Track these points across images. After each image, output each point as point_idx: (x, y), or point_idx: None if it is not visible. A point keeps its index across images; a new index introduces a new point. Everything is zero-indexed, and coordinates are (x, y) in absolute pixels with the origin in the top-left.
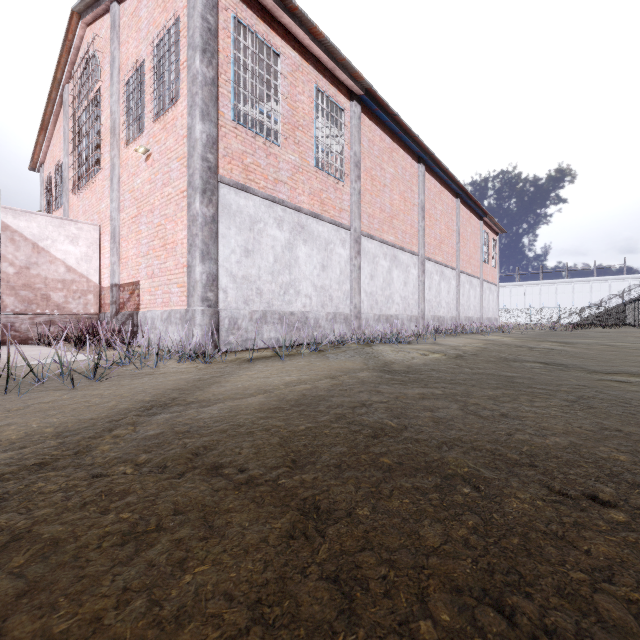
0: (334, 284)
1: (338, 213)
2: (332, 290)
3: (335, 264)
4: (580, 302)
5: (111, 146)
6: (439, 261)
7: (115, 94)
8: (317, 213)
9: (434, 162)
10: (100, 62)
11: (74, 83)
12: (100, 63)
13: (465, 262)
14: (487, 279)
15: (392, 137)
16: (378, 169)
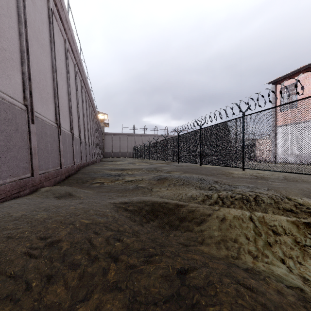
0: None
1: None
2: None
3: None
4: None
5: None
6: None
7: None
8: None
9: None
10: None
11: None
12: None
13: None
14: None
15: None
16: None
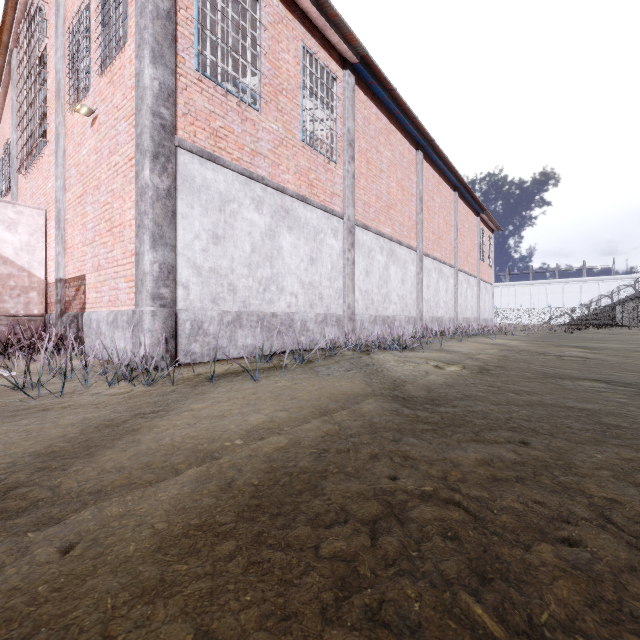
0: (324, 280)
1: (329, 198)
2: (322, 287)
3: (326, 257)
4: (570, 302)
5: (55, 112)
6: (437, 258)
7: (59, 49)
8: (304, 196)
9: (433, 149)
10: (46, 15)
11: (22, 46)
12: (46, 16)
13: (463, 260)
14: (483, 278)
15: (389, 117)
16: (374, 151)
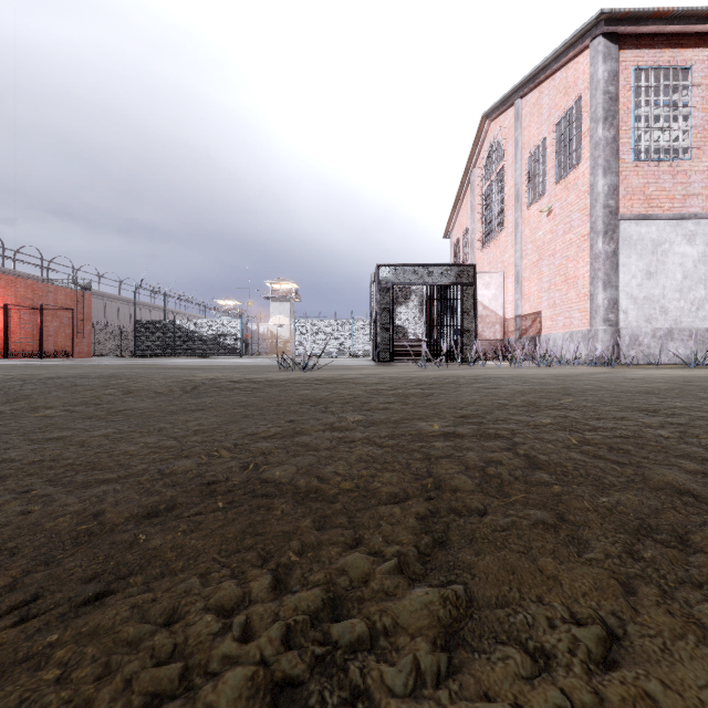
0: None
1: None
2: None
3: None
4: None
5: (514, 210)
6: None
7: (518, 170)
8: None
9: None
10: (503, 147)
11: (479, 167)
12: (503, 147)
13: None
14: None
15: None
16: None
